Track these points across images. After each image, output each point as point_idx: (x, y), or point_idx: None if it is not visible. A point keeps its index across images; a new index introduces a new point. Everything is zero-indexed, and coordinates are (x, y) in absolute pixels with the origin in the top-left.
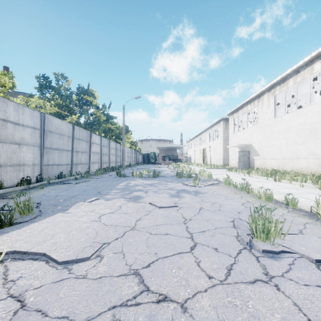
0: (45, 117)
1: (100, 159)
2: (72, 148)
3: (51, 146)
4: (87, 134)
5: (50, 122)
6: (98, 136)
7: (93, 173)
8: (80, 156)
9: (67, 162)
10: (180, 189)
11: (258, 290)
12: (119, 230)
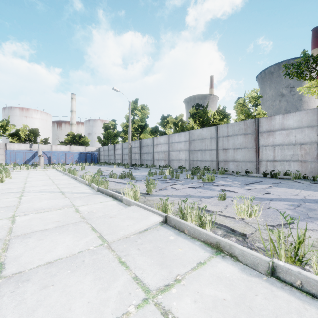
0: (190, 133)
1: (317, 154)
2: (216, 147)
3: (195, 148)
4: (245, 125)
5: (193, 134)
6: (299, 113)
7: (233, 173)
8: (232, 153)
9: (212, 159)
10: (106, 173)
11: (88, 169)
12: (107, 169)
